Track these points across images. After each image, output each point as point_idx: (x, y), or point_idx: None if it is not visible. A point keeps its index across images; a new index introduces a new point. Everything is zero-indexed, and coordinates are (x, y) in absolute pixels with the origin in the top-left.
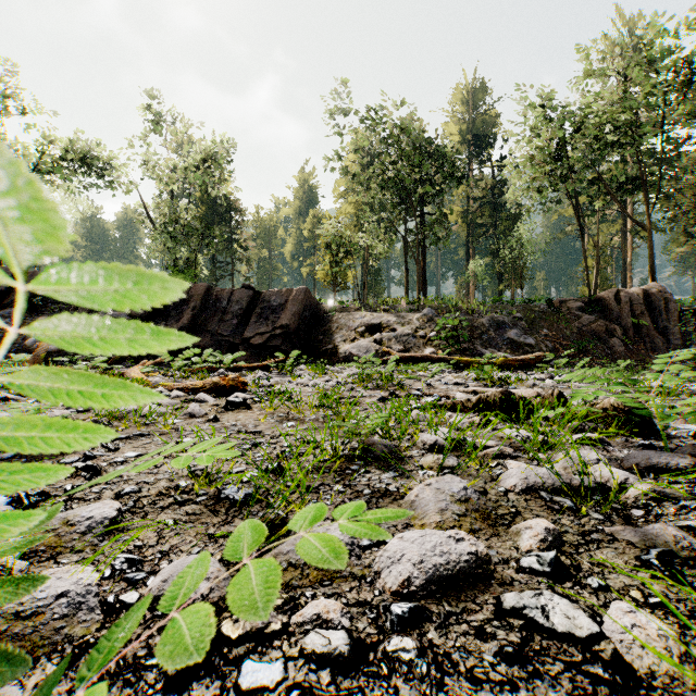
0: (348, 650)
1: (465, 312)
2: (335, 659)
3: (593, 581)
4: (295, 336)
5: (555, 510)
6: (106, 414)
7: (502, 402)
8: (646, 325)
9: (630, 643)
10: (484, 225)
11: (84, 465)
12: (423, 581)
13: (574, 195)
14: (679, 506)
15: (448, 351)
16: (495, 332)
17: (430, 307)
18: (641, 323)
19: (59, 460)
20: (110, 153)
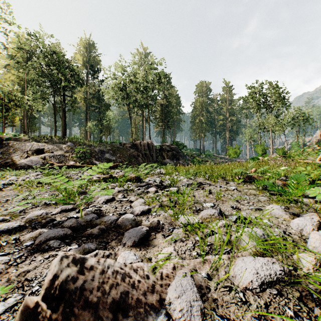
0: (99, 206)
1: (88, 145)
2: (98, 207)
3: (128, 197)
4: None
5: (123, 193)
6: None
7: (110, 178)
8: (148, 153)
9: (132, 199)
10: (94, 106)
11: None
12: (106, 201)
13: (128, 104)
14: (141, 189)
15: (81, 163)
16: (101, 154)
17: (70, 142)
18: (146, 153)
19: None
20: None
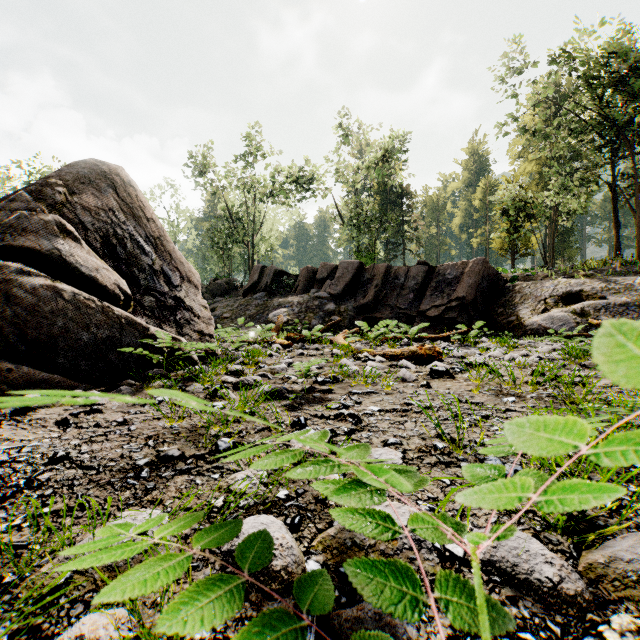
0: None
1: None
2: None
3: None
4: (471, 308)
5: None
6: (339, 372)
7: None
8: None
9: None
10: None
11: (349, 413)
12: None
13: None
14: None
15: None
16: None
17: None
18: None
19: (325, 405)
20: (313, 171)
